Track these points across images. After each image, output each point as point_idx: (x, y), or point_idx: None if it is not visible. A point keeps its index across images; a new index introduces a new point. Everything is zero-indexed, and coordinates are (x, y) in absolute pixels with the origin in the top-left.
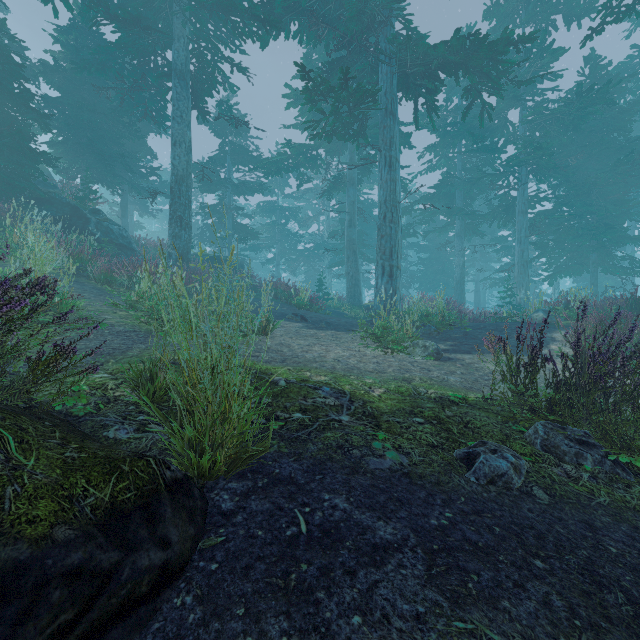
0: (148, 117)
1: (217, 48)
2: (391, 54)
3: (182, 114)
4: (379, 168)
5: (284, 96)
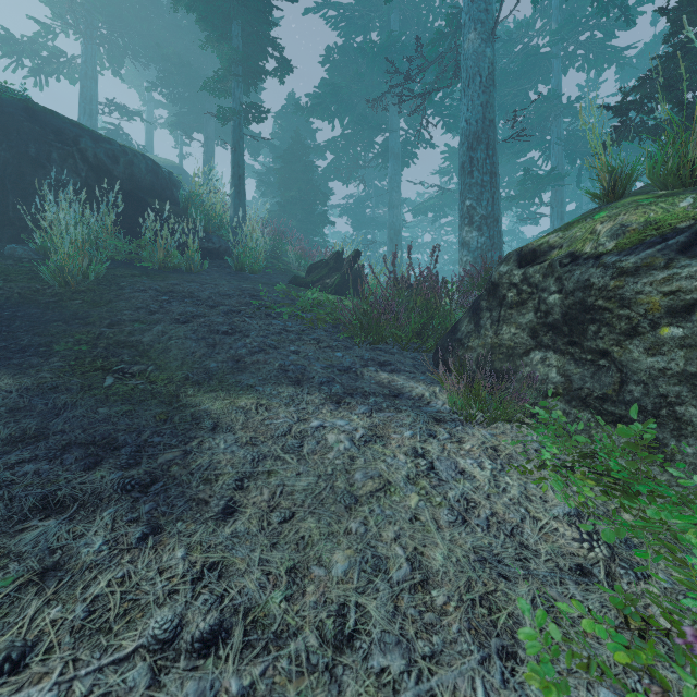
0: (339, 178)
1: (421, 134)
2: (561, 136)
3: (398, 185)
4: (551, 220)
5: (442, 153)
